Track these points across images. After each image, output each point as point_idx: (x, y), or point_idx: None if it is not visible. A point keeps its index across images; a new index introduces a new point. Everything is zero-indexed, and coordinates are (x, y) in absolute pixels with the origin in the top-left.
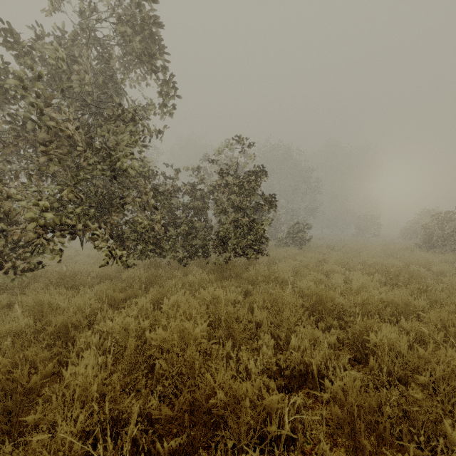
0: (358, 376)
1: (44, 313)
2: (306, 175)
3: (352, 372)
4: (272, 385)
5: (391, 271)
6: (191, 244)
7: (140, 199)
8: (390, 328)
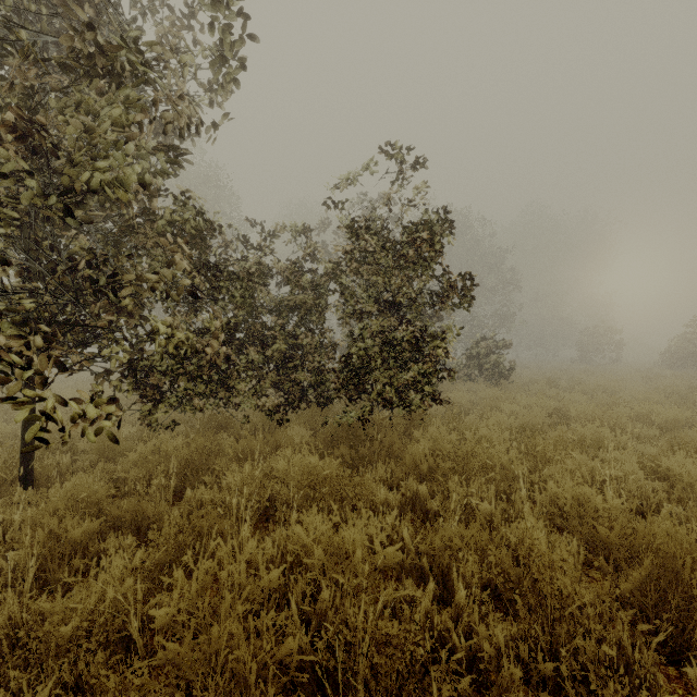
0: None
1: None
2: (494, 260)
3: None
4: None
5: None
6: (292, 379)
7: (153, 276)
8: None
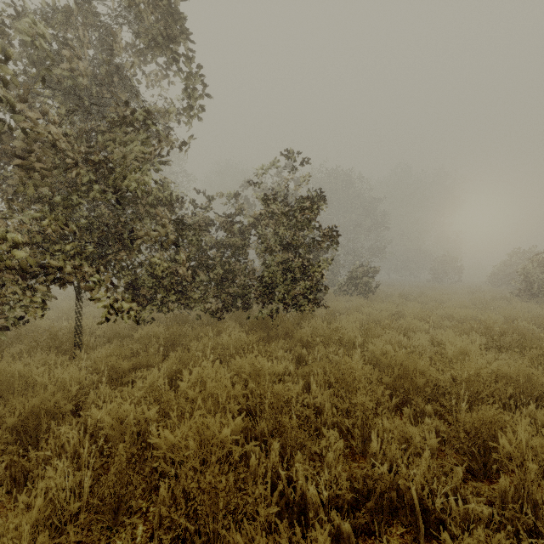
0: (487, 514)
1: (15, 390)
2: (370, 207)
3: (478, 508)
4: (346, 528)
5: (492, 328)
6: (227, 292)
7: (155, 233)
8: (525, 425)
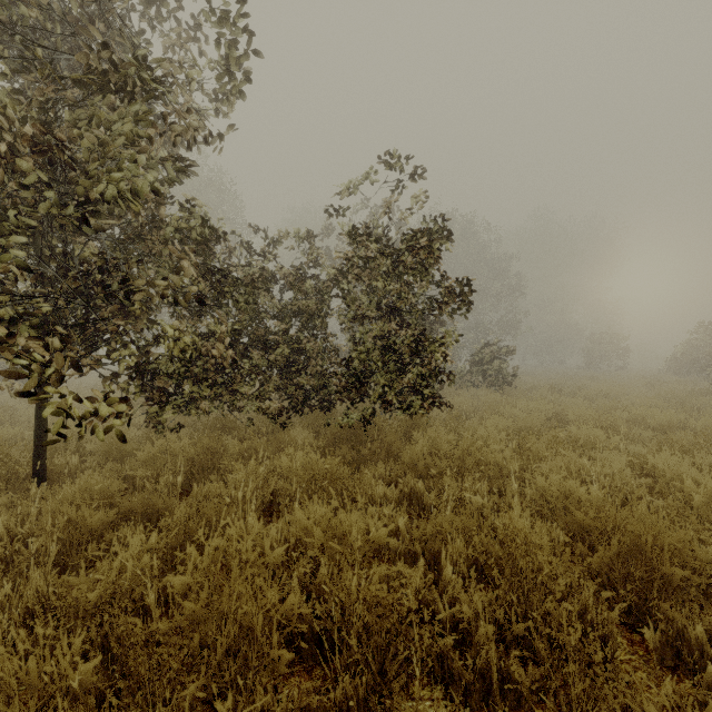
0: None
1: None
2: (500, 266)
3: None
4: None
5: None
6: (296, 383)
7: (163, 282)
8: None
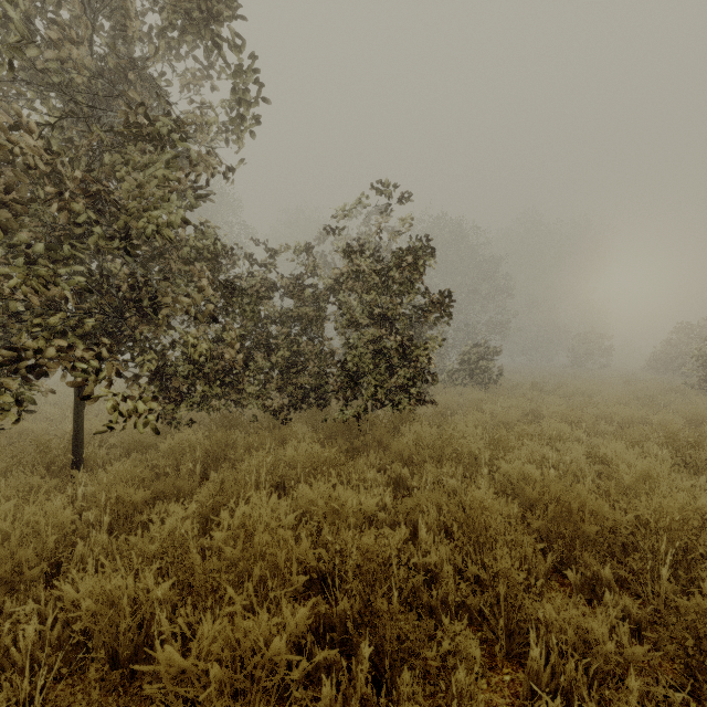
0: None
1: None
2: (488, 268)
3: None
4: None
5: (677, 437)
6: (295, 383)
7: (187, 299)
8: None
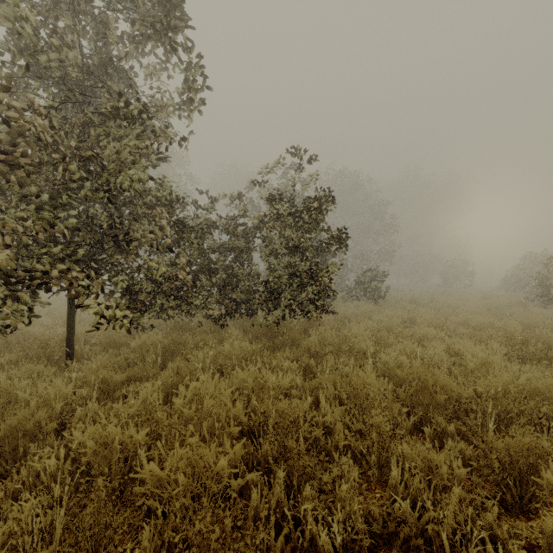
0: None
1: None
2: (379, 210)
3: None
4: None
5: (513, 337)
6: (230, 297)
7: (152, 234)
8: None
